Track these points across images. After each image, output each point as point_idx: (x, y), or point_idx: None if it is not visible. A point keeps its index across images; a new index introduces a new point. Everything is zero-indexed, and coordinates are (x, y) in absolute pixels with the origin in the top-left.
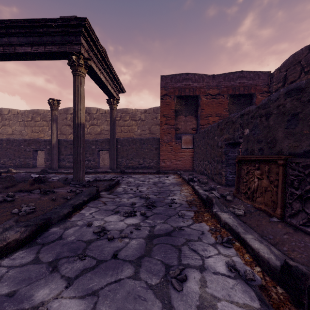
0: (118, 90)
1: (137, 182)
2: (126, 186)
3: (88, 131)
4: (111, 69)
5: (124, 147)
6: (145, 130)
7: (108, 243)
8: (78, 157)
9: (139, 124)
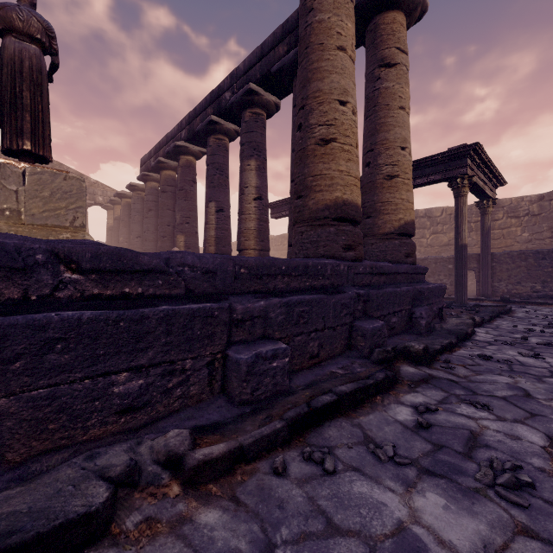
0: (494, 186)
1: (540, 313)
2: (525, 314)
3: (428, 242)
4: (491, 169)
5: (502, 265)
6: (539, 231)
7: (541, 333)
8: (461, 279)
9: (525, 223)
